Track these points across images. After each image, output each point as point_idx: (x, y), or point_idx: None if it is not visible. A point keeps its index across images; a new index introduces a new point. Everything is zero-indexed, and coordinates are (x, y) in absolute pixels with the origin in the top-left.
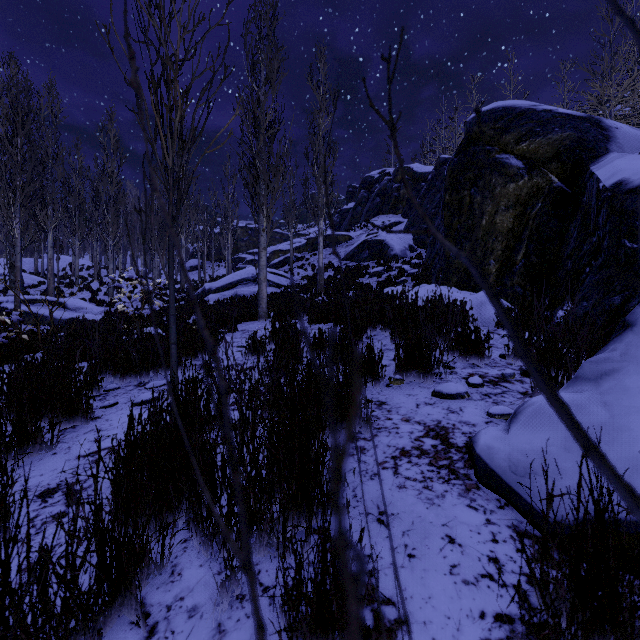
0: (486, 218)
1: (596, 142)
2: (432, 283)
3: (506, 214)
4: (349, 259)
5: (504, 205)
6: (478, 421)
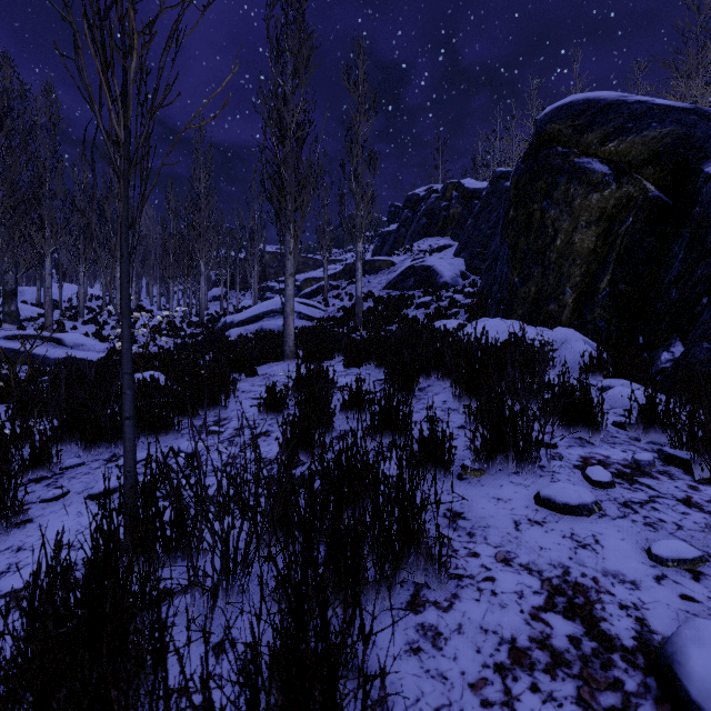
0: (561, 237)
1: (706, 139)
2: (491, 316)
3: (587, 232)
4: (392, 288)
5: (585, 220)
6: (639, 574)
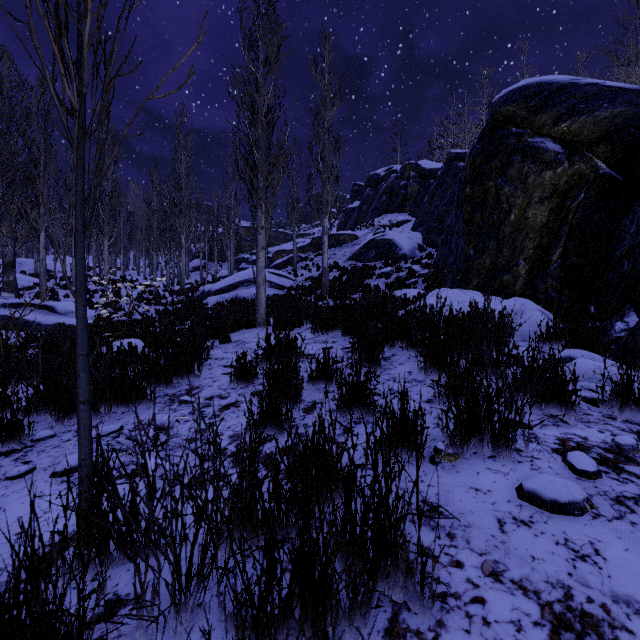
0: (515, 212)
1: None
2: (447, 285)
3: (540, 207)
4: (355, 259)
5: (538, 197)
6: None
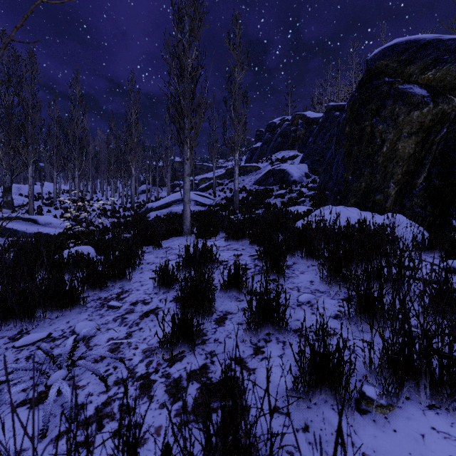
0: (387, 145)
1: None
2: (329, 203)
3: (408, 140)
4: (258, 184)
5: (407, 132)
6: None
